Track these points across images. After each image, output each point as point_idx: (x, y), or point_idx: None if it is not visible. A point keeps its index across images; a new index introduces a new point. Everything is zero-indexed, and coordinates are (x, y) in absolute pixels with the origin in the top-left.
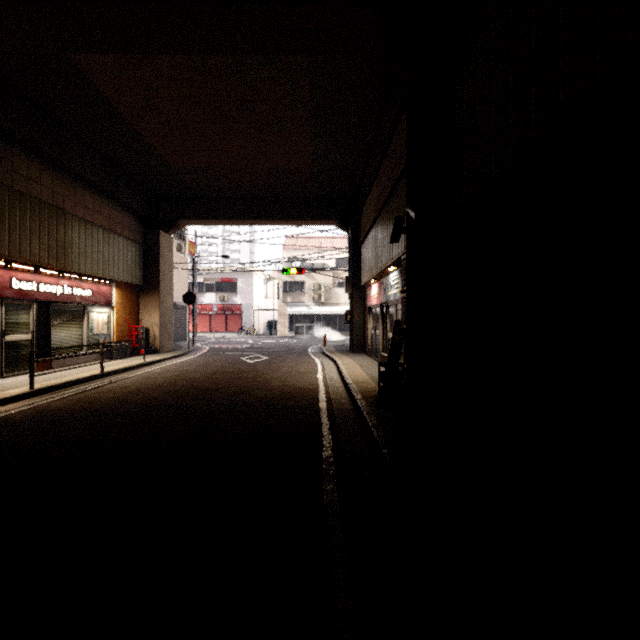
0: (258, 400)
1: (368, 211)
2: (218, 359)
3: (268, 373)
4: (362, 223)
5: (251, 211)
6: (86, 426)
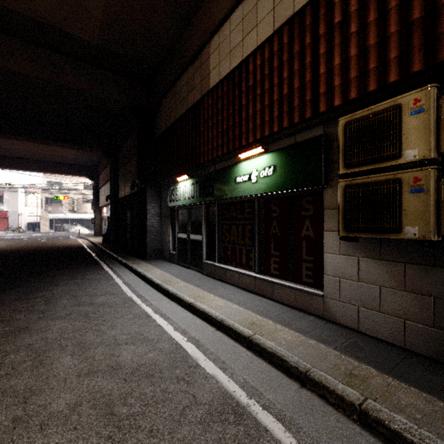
0: (61, 246)
1: (102, 178)
2: (18, 241)
3: (56, 243)
4: (100, 181)
5: (36, 166)
6: (7, 252)
